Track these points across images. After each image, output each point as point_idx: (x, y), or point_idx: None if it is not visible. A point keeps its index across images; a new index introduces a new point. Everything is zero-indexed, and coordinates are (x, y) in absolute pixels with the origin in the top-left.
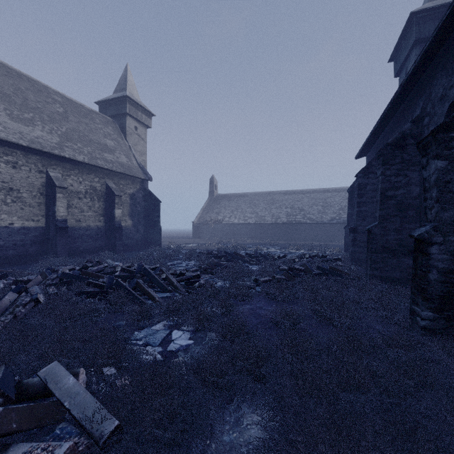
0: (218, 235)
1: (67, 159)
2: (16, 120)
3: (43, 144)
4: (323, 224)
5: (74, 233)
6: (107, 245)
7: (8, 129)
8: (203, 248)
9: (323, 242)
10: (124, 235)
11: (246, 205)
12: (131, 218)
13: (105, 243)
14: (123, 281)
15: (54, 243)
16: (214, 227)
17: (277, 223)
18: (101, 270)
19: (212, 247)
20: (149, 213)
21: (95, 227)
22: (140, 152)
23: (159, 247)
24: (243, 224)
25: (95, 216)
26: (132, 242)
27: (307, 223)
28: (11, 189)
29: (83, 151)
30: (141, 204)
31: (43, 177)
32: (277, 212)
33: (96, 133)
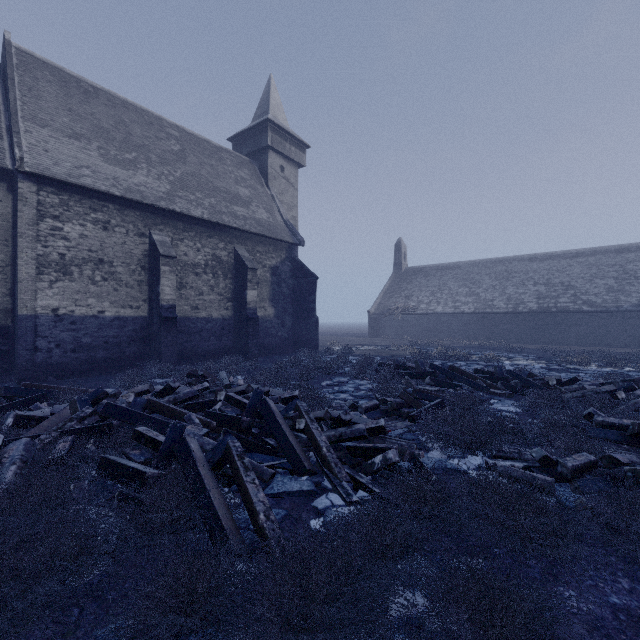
0: (408, 332)
1: (179, 216)
2: (112, 163)
3: (145, 193)
4: (621, 313)
5: (189, 327)
6: (237, 346)
7: (99, 174)
8: (386, 354)
9: (620, 347)
10: (262, 330)
11: (457, 282)
12: (273, 304)
13: (234, 342)
14: (219, 428)
15: (157, 342)
16: (402, 319)
17: (517, 312)
18: (192, 396)
19: (401, 353)
20: (299, 296)
21: (219, 317)
22: (288, 204)
23: (314, 351)
24: (453, 314)
25: (219, 300)
26: (274, 342)
27: (583, 310)
28: (101, 261)
29: (203, 203)
30: (288, 283)
31: (145, 243)
32: (517, 292)
33: (225, 178)
